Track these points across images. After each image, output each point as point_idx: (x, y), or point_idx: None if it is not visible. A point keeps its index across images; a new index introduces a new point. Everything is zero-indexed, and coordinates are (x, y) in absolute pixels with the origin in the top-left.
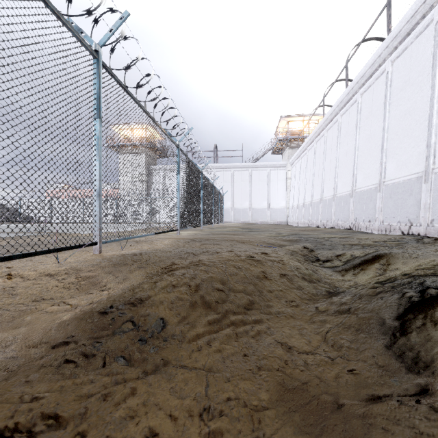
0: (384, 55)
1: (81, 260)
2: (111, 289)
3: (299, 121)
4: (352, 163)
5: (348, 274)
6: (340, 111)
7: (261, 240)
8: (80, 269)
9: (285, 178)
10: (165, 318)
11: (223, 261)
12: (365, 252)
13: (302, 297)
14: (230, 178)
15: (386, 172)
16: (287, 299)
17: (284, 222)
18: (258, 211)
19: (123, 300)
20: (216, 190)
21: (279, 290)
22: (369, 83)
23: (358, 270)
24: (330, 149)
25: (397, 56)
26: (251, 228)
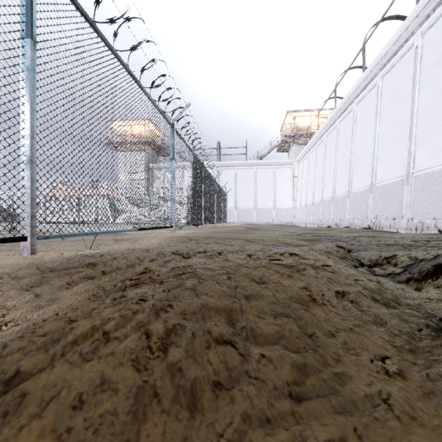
0: (413, 27)
1: None
2: (8, 325)
3: (306, 116)
4: (371, 155)
5: (426, 287)
6: (355, 98)
7: (274, 239)
8: None
9: (291, 177)
10: None
11: (230, 268)
12: (430, 253)
13: (395, 345)
14: (234, 177)
15: (415, 162)
16: (370, 353)
17: (290, 223)
18: (263, 211)
19: None
20: (219, 187)
21: (347, 330)
22: (393, 63)
23: (441, 282)
24: (343, 142)
25: (429, 26)
26: (257, 228)
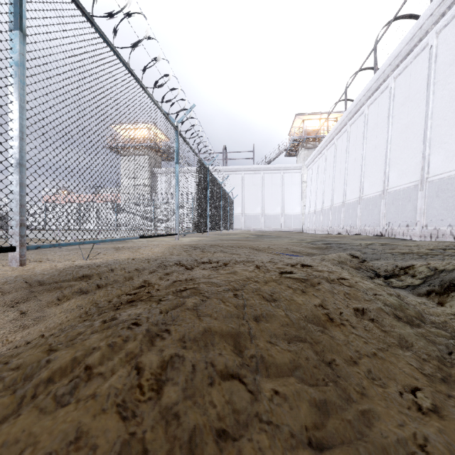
0: (427, 26)
1: None
2: None
3: (315, 119)
4: (383, 159)
5: (450, 301)
6: (367, 101)
7: (283, 247)
8: None
9: (300, 182)
10: None
11: (237, 283)
12: (451, 263)
13: (425, 373)
14: (241, 182)
15: (430, 166)
16: (398, 383)
17: (299, 230)
18: (271, 218)
19: None
20: (225, 193)
21: (370, 356)
22: (406, 64)
23: None
24: (354, 146)
25: (444, 25)
26: (265, 235)
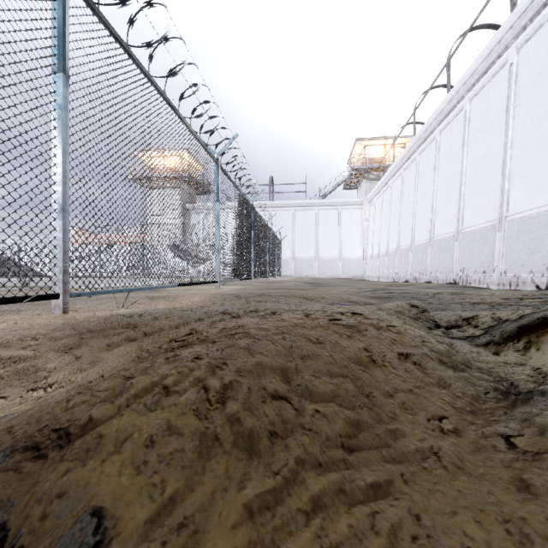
0: (507, 40)
1: (21, 326)
2: (53, 387)
3: (379, 145)
4: (457, 194)
5: (506, 350)
6: (439, 125)
7: (338, 297)
8: (6, 343)
9: (361, 220)
10: (109, 511)
11: (285, 328)
12: (516, 313)
13: (456, 406)
14: (291, 220)
15: (509, 203)
16: (428, 413)
17: (360, 277)
18: (326, 263)
19: (24, 432)
20: (272, 233)
21: (406, 391)
22: (483, 83)
23: (522, 344)
24: (424, 178)
25: (526, 39)
26: (319, 283)
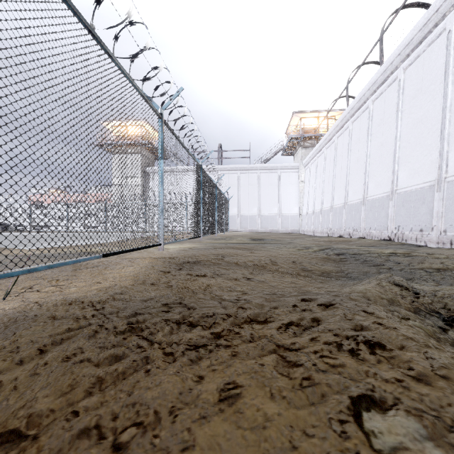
0: (445, 9)
1: None
2: None
3: (313, 118)
4: (391, 158)
5: None
6: (372, 95)
7: (290, 261)
8: None
9: (297, 182)
10: None
11: None
12: None
13: None
14: (237, 182)
15: (449, 165)
16: None
17: (296, 231)
18: (267, 219)
19: None
20: (220, 193)
21: None
22: (418, 53)
23: None
24: (357, 143)
25: None
26: (263, 239)
